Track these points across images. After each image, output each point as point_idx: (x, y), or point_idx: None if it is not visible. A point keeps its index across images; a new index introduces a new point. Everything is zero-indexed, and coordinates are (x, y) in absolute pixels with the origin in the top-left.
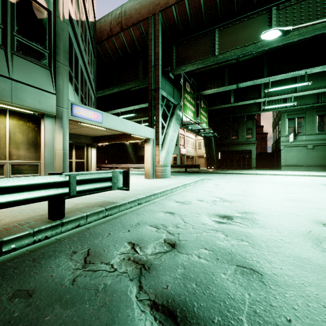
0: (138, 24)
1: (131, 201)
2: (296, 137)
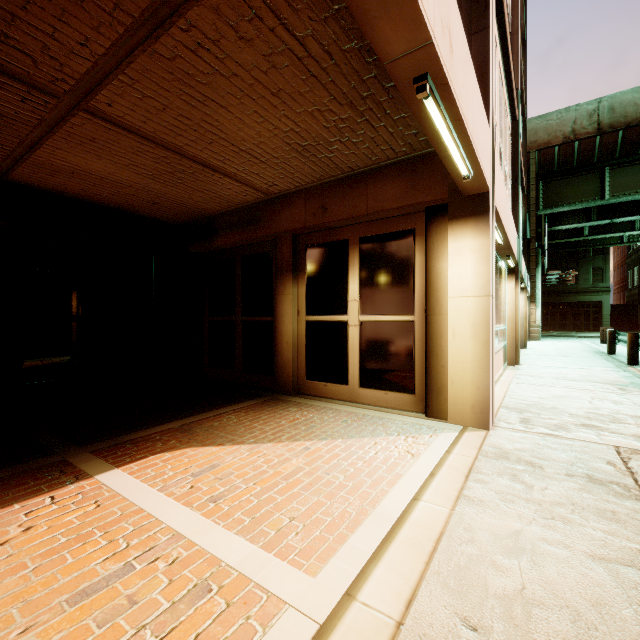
0: None
1: None
2: None
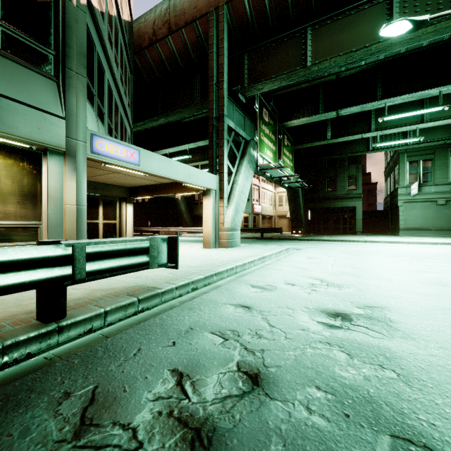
0: (194, 23)
1: (180, 285)
2: (421, 189)
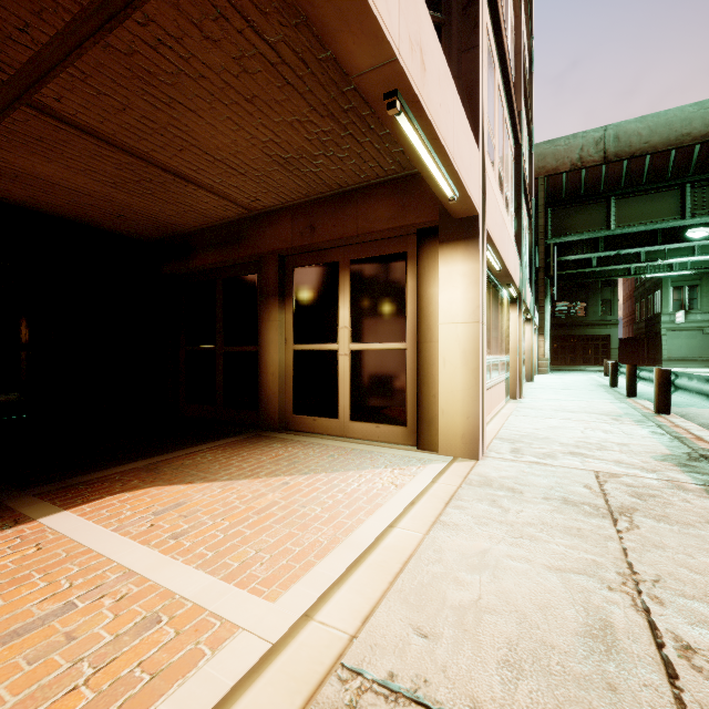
0: None
1: None
2: (686, 316)
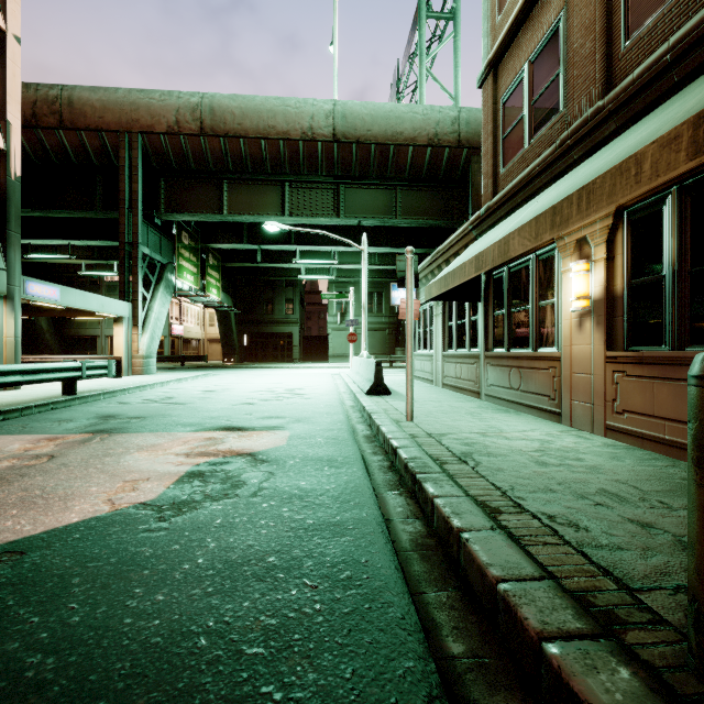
0: (99, 133)
1: (122, 389)
2: (345, 318)
